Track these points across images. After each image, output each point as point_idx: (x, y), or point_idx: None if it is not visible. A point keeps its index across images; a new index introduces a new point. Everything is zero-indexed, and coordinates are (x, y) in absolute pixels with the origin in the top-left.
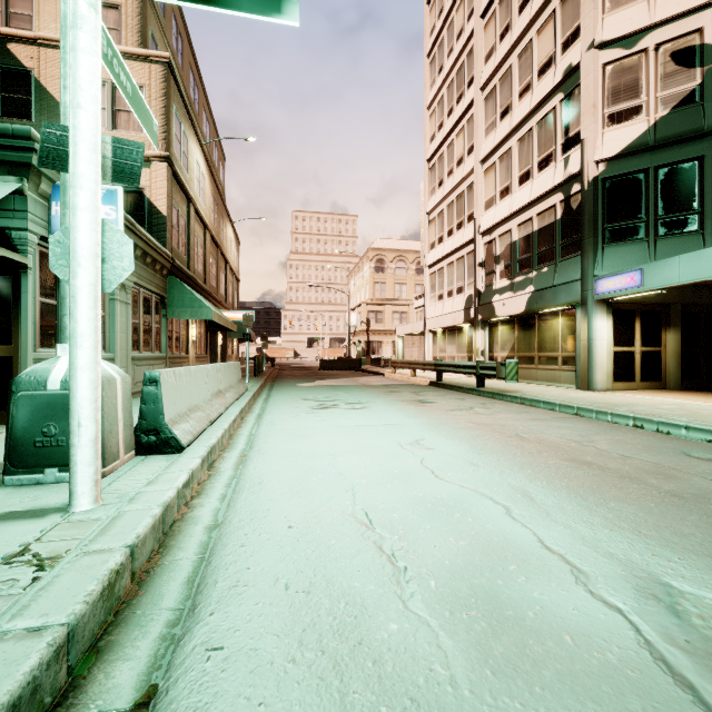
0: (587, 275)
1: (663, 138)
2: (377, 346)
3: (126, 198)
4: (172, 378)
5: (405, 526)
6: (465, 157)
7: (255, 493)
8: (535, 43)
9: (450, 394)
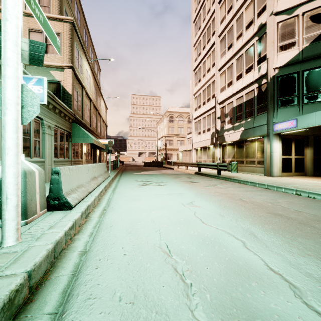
0: (270, 122)
1: (306, 57)
2: (170, 156)
3: (52, 86)
4: (68, 171)
5: (189, 254)
6: (211, 68)
7: (107, 232)
8: (244, 14)
9: (204, 178)
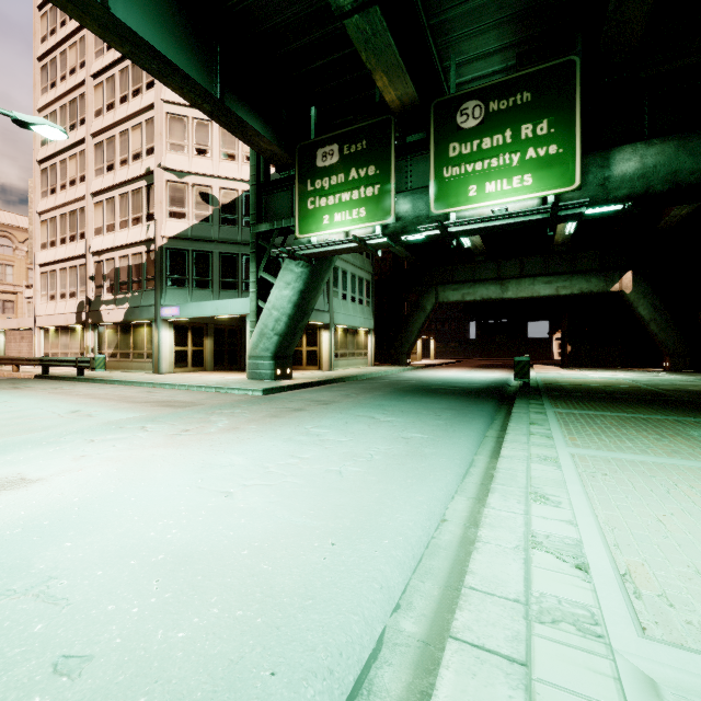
0: (158, 303)
1: (196, 236)
2: None
3: None
4: None
5: None
6: (78, 182)
7: None
8: (131, 135)
9: (50, 382)
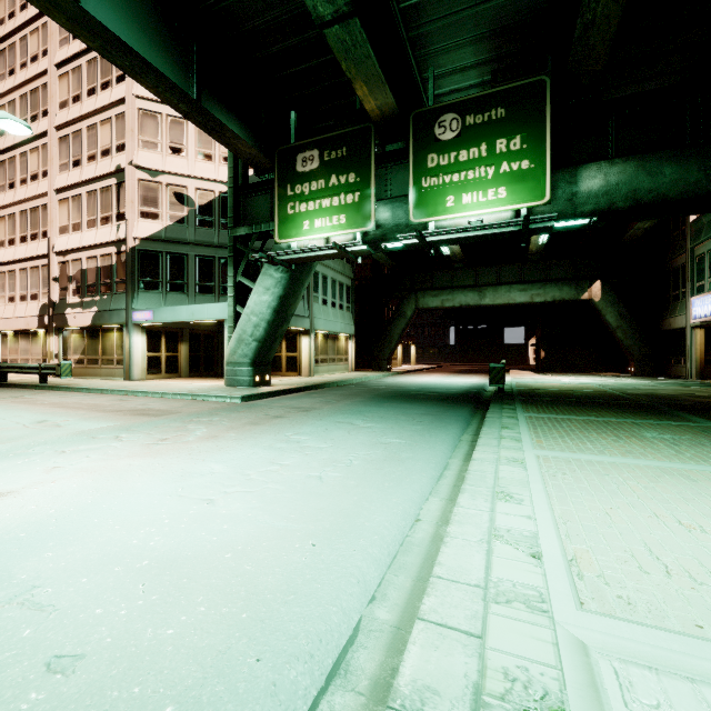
0: (129, 307)
1: (170, 238)
2: None
3: None
4: None
5: None
6: (40, 177)
7: None
8: (99, 129)
9: (10, 390)
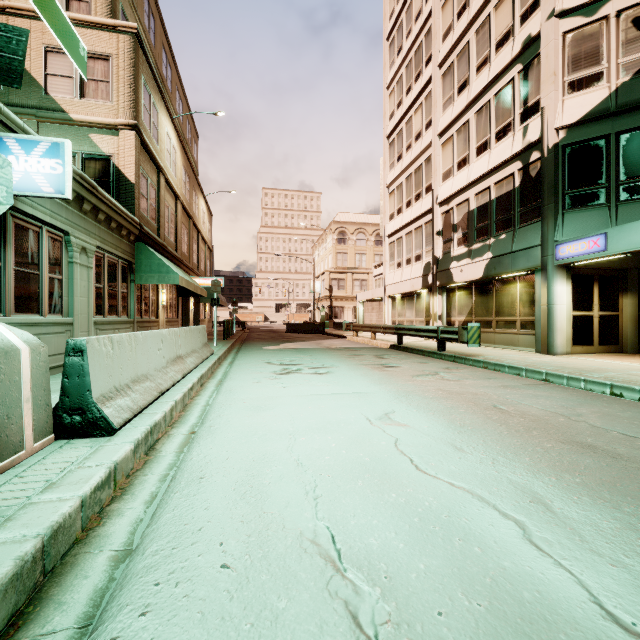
0: (547, 240)
1: (625, 104)
2: (339, 311)
3: (94, 165)
4: (108, 346)
5: (388, 565)
6: (423, 132)
7: (189, 497)
8: (493, 18)
9: (411, 357)
